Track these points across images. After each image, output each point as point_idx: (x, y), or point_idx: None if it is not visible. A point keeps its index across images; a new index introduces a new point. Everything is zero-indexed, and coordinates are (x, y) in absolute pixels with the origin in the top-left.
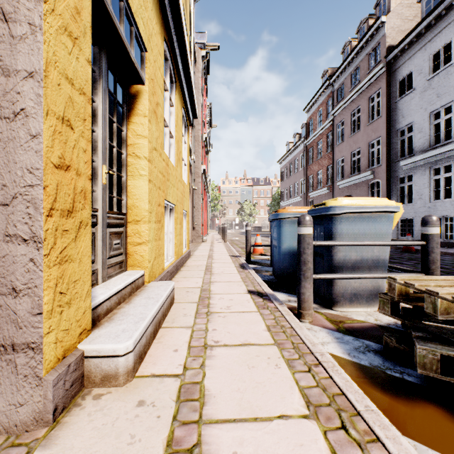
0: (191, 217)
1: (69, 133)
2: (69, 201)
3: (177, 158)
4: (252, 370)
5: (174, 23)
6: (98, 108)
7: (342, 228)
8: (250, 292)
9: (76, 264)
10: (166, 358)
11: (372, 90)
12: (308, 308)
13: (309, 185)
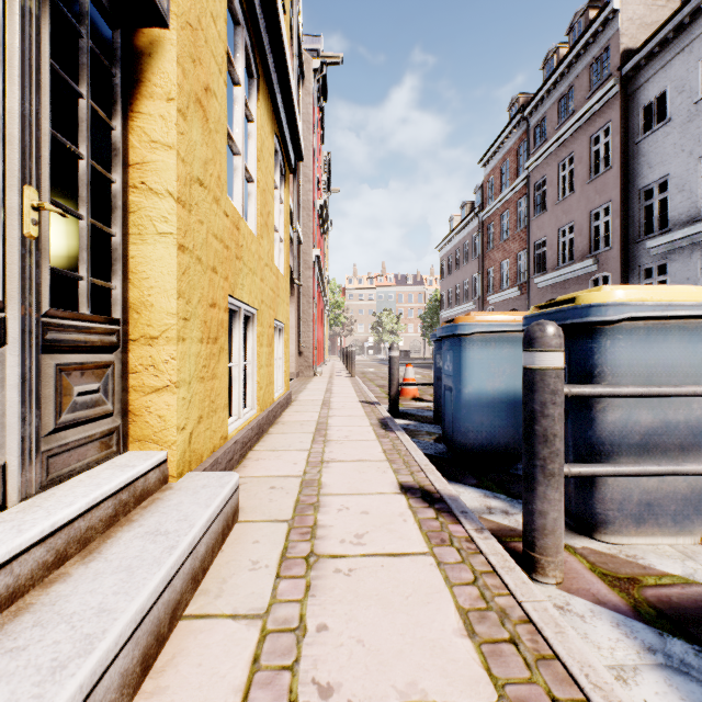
0: (295, 335)
1: None
2: None
3: (262, 222)
4: None
5: None
6: (1, 23)
7: (618, 355)
8: (406, 490)
9: None
10: None
11: (596, 125)
12: (555, 551)
13: (488, 284)
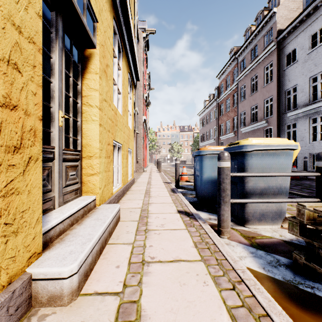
0: (135, 154)
1: (16, 76)
2: (16, 138)
3: (124, 109)
4: (184, 288)
5: (121, 5)
6: (54, 63)
7: (252, 162)
8: (179, 212)
9: (24, 195)
10: (109, 275)
11: (266, 62)
12: (227, 227)
13: (220, 131)
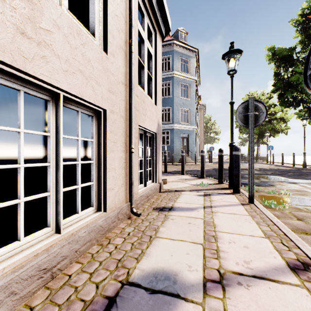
0: None
1: None
2: None
3: None
4: None
5: None
6: None
7: None
8: None
9: None
10: None
11: None
12: None
13: None
